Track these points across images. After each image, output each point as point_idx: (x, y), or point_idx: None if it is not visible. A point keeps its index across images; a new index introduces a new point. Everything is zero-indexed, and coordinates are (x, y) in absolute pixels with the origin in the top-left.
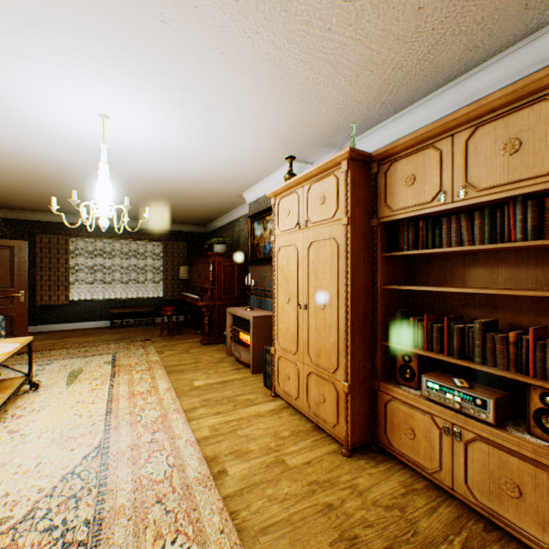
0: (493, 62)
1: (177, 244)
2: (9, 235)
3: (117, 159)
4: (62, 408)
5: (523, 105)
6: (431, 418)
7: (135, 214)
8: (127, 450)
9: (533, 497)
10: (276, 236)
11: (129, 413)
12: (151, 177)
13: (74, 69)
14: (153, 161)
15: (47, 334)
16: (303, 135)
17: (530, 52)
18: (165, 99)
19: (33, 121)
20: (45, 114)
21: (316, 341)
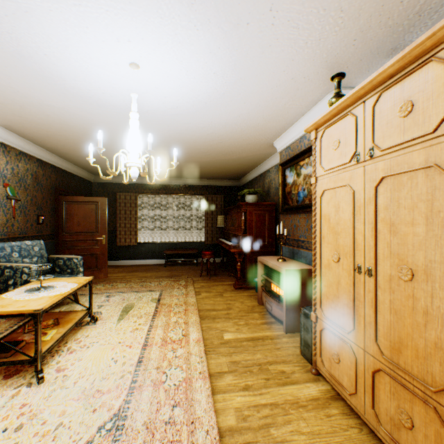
0: None
1: (215, 196)
2: (100, 194)
3: (157, 118)
4: (105, 348)
5: None
6: None
7: (182, 173)
8: (141, 430)
9: None
10: (318, 177)
11: (157, 367)
12: (188, 134)
13: (89, 0)
14: (187, 115)
15: (123, 267)
16: (357, 40)
17: None
18: (185, 22)
19: (84, 86)
20: (88, 75)
21: (393, 328)
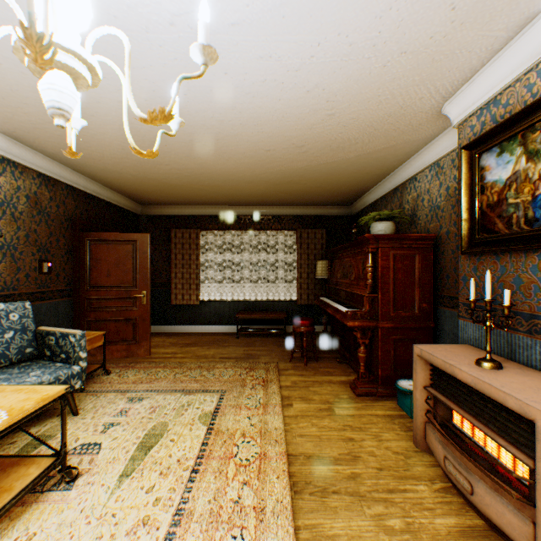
0: None
1: (312, 232)
2: (150, 232)
3: None
4: None
5: None
6: None
7: (261, 196)
8: None
9: None
10: None
11: None
12: (266, 95)
13: None
14: (262, 24)
15: (178, 336)
16: None
17: None
18: None
19: None
20: None
21: None
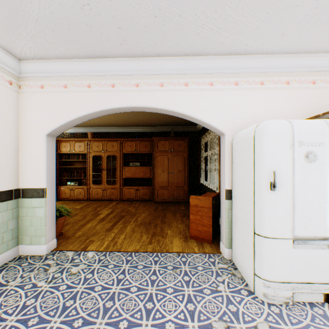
0: (80, 128)
1: None
2: None
3: None
4: None
5: (81, 141)
6: (69, 188)
7: None
8: None
9: (82, 193)
10: None
11: None
12: None
13: None
14: None
15: None
16: None
17: (85, 129)
18: None
19: None
20: None
21: None
